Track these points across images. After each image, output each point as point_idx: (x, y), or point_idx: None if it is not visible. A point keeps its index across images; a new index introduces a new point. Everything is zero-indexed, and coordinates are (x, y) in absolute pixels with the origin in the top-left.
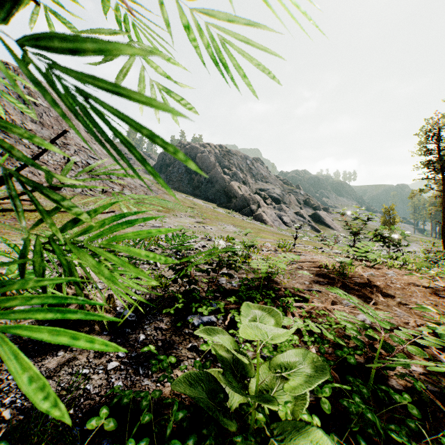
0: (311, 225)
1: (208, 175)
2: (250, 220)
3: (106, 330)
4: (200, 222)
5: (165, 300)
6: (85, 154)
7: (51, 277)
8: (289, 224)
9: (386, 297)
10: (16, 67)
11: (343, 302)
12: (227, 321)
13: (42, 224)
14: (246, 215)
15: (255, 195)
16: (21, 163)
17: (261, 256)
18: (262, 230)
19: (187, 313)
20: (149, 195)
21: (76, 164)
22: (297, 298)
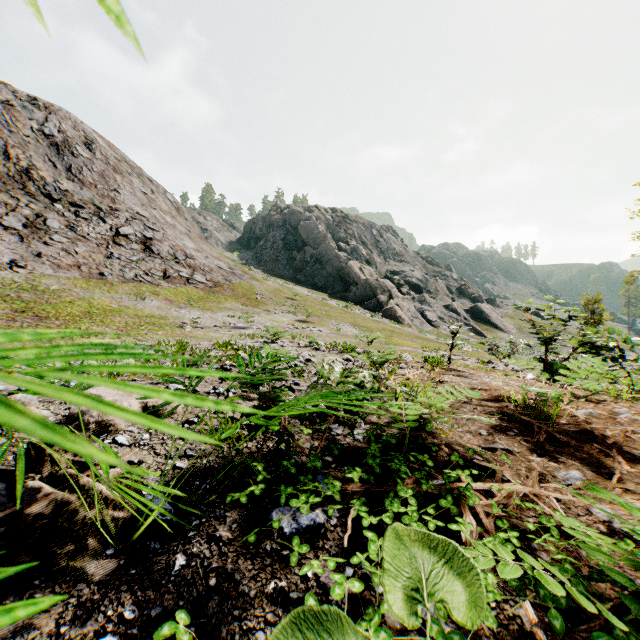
0: (468, 325)
1: (315, 252)
2: (378, 317)
3: (111, 545)
4: (304, 320)
5: (234, 469)
6: (140, 224)
7: (55, 418)
8: (436, 324)
9: (634, 464)
10: (47, 104)
11: (557, 476)
12: (347, 535)
13: (75, 324)
14: (371, 309)
15: (385, 280)
16: (51, 237)
17: (404, 388)
18: (396, 332)
19: (272, 500)
20: (231, 281)
21: (127, 238)
22: (477, 472)
